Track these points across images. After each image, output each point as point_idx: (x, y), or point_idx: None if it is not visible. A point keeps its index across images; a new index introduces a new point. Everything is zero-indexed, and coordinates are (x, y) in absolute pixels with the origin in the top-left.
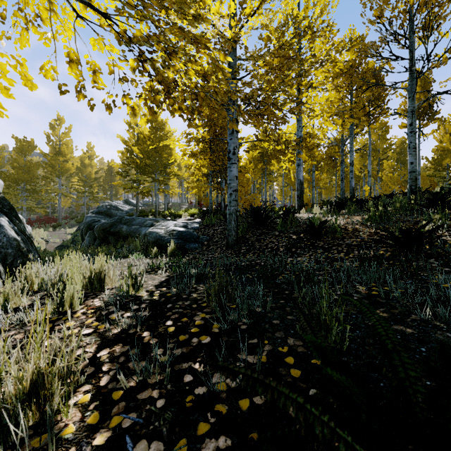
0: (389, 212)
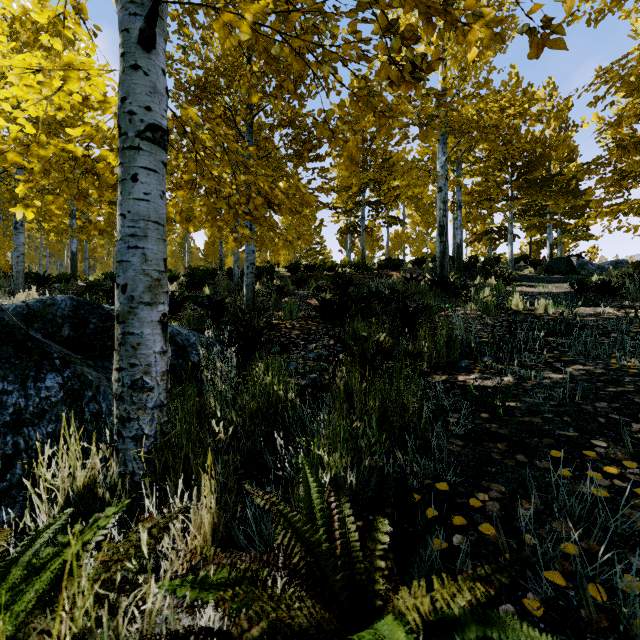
0: None
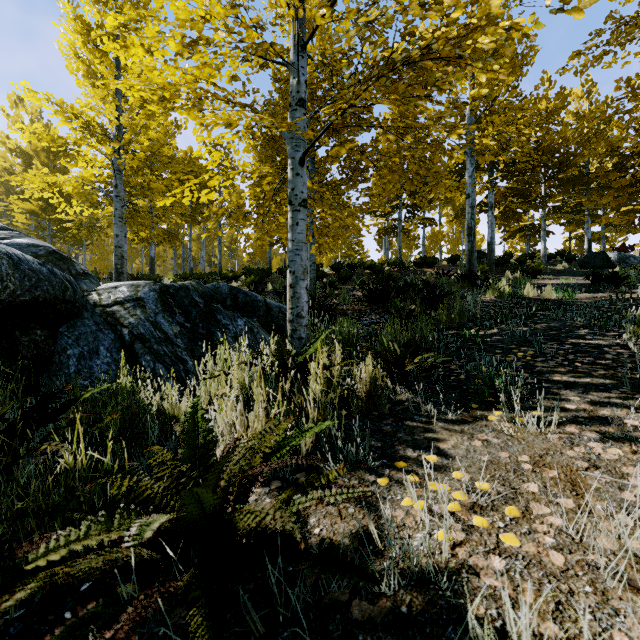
0: None
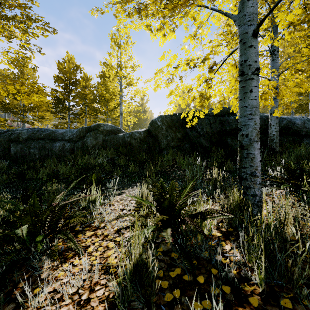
0: None
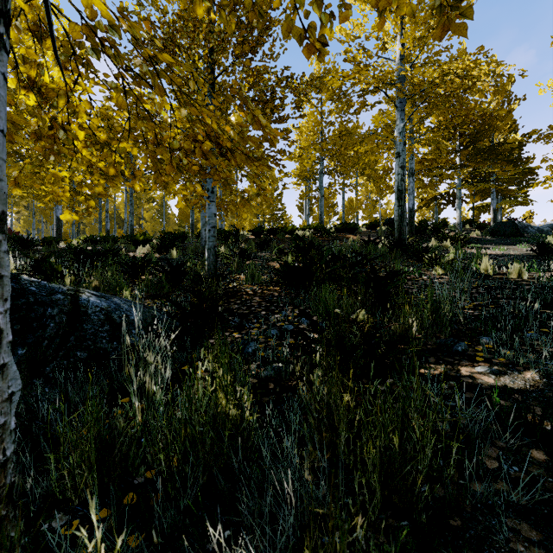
0: (119, 245)
